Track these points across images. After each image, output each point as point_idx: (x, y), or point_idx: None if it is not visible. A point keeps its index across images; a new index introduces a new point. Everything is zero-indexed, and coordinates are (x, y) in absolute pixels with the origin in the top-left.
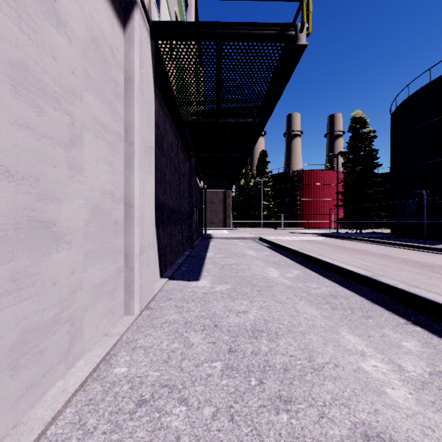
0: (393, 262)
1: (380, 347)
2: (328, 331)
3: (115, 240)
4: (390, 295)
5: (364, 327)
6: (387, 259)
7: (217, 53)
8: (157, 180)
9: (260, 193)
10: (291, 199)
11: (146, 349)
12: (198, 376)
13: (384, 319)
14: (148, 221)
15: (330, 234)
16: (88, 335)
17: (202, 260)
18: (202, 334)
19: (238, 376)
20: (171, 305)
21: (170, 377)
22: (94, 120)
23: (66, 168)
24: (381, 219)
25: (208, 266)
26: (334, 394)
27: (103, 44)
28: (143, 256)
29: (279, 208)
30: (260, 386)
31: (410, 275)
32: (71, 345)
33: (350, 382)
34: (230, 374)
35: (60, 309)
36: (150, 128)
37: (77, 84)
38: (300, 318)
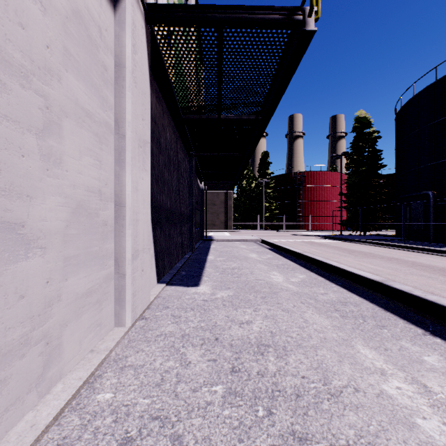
0: (402, 266)
1: (400, 363)
2: (341, 344)
3: (104, 244)
4: (404, 302)
5: (380, 339)
6: (395, 262)
7: (218, 41)
8: (153, 179)
9: (262, 194)
10: (294, 200)
11: (137, 369)
12: (195, 404)
13: (400, 329)
14: (142, 222)
15: (334, 236)
16: (68, 354)
17: (202, 264)
18: (201, 350)
19: (243, 404)
20: (168, 314)
21: (162, 406)
22: (76, 106)
23: (39, 158)
24: (385, 221)
25: (208, 270)
26: (358, 428)
27: (88, 21)
28: (136, 261)
29: (281, 209)
30: (268, 418)
31: (422, 280)
32: (46, 368)
33: (375, 413)
34: (233, 402)
35: (30, 326)
36: (144, 121)
37: (54, 62)
38: (309, 329)
